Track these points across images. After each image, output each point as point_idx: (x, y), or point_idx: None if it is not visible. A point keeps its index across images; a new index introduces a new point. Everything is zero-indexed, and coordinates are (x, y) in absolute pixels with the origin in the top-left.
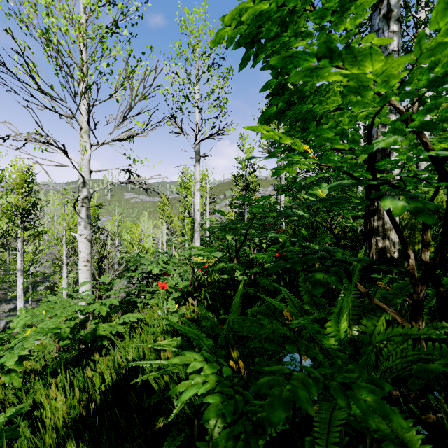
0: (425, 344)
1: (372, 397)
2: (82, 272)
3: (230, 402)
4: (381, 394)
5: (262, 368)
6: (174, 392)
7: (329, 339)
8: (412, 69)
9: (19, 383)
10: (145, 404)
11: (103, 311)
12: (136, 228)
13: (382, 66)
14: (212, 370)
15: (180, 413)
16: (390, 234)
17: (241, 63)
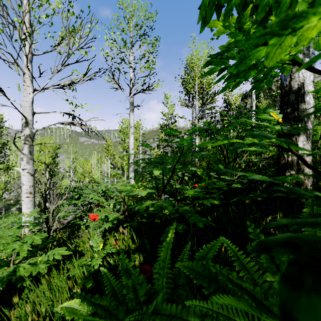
0: None
1: None
2: (24, 203)
3: None
4: None
5: None
6: None
7: None
8: None
9: None
10: None
11: (23, 251)
12: (86, 163)
13: None
14: None
15: None
16: (304, 168)
17: None
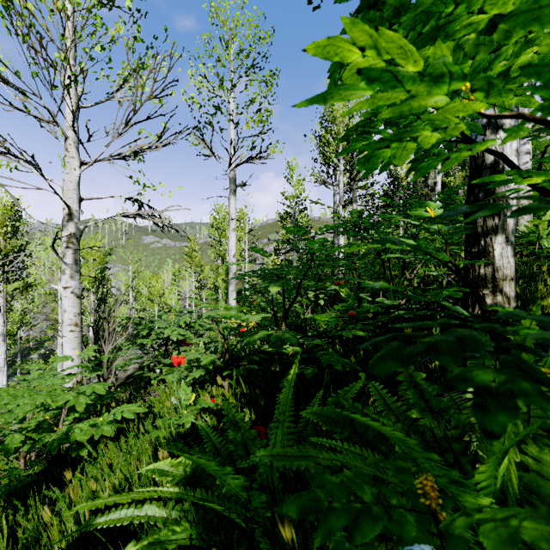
0: None
1: None
2: (67, 340)
3: None
4: None
5: None
6: None
7: (478, 496)
8: None
9: None
10: None
11: (80, 405)
12: (156, 280)
13: None
14: None
15: None
16: (504, 285)
17: None
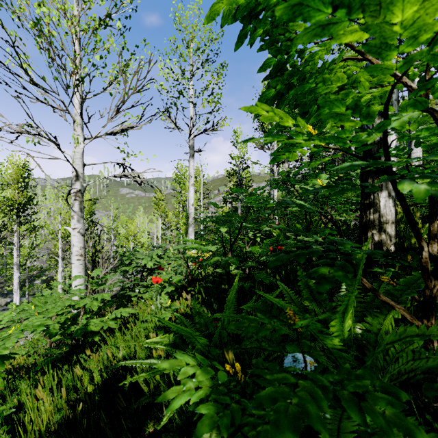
0: (437, 344)
1: (390, 410)
2: (75, 266)
3: (226, 412)
4: (399, 406)
5: (260, 371)
6: (164, 399)
7: (332, 339)
8: (431, 37)
9: (1, 384)
10: (136, 405)
11: (94, 306)
12: (131, 223)
13: (414, 13)
14: (206, 376)
15: (172, 416)
16: (387, 227)
17: (237, 41)
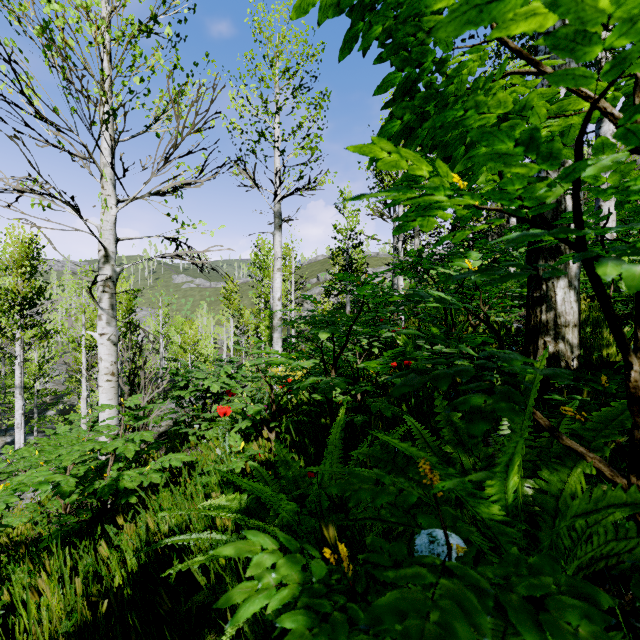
0: None
1: (586, 627)
2: (103, 390)
3: (324, 627)
4: (601, 619)
5: (378, 557)
6: (227, 603)
7: (489, 505)
8: None
9: None
10: (189, 603)
11: (130, 452)
12: (189, 326)
13: None
14: (292, 568)
15: (242, 623)
16: (566, 332)
17: (342, 46)
